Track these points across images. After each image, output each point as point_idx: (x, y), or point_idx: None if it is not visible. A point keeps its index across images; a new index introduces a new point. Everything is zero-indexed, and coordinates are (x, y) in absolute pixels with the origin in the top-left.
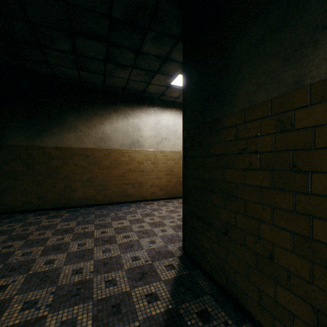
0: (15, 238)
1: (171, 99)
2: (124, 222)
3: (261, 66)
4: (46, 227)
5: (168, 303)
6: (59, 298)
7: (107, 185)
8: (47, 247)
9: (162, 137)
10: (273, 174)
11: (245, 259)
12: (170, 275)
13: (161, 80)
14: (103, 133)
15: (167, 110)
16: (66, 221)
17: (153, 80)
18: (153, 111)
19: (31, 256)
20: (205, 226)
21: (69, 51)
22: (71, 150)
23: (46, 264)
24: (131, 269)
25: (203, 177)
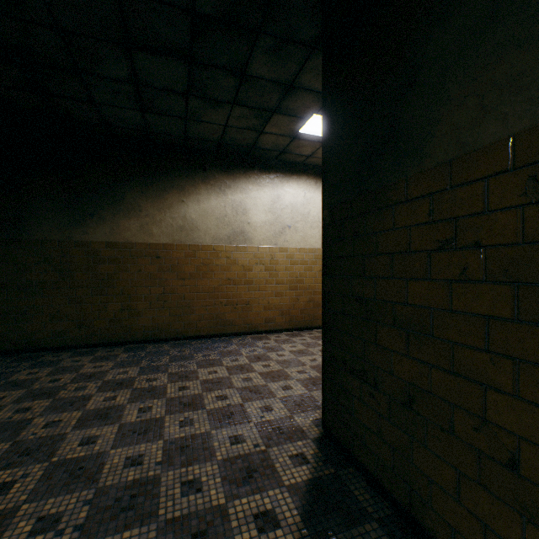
0: (36, 395)
1: (299, 160)
2: (218, 369)
3: (489, 70)
4: (88, 377)
5: (297, 535)
6: (98, 513)
7: (190, 306)
8: (86, 413)
9: (283, 224)
10: (519, 291)
11: (452, 460)
12: (300, 476)
13: (282, 126)
14: (184, 218)
15: (292, 178)
16: (122, 366)
17: (267, 127)
18: (267, 180)
19: (60, 428)
20: (366, 387)
21: (126, 78)
22: (131, 247)
23: (82, 445)
24: (229, 460)
25: (362, 295)
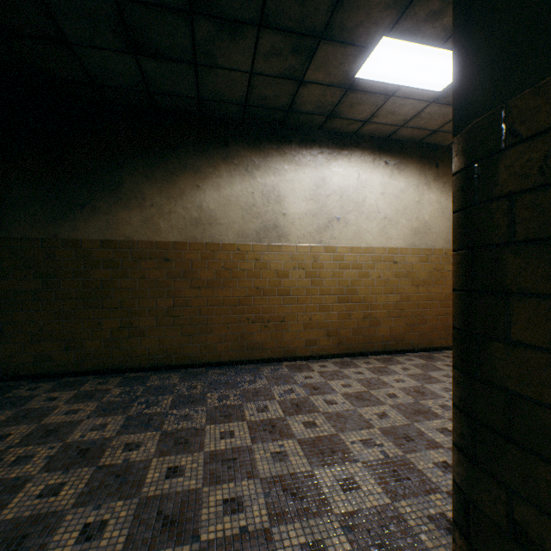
0: None
1: (351, 129)
2: (236, 429)
3: None
4: (48, 433)
5: None
6: None
7: (208, 324)
8: None
9: (329, 215)
10: None
11: None
12: None
13: (332, 67)
14: (200, 208)
15: (341, 155)
16: (103, 414)
17: (310, 70)
18: (309, 157)
19: None
20: None
21: None
22: (133, 247)
23: None
24: None
25: None
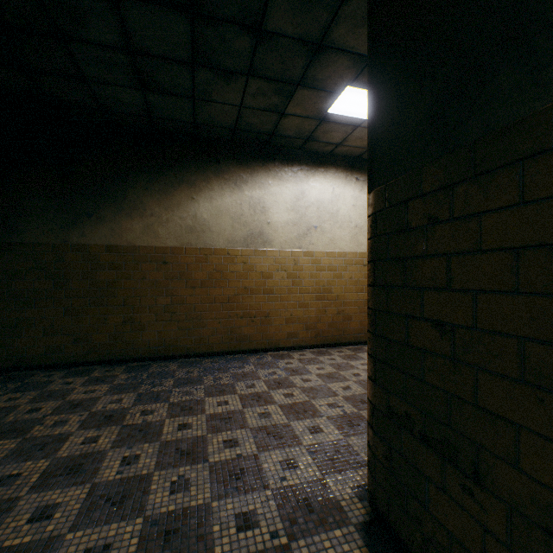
0: (4, 432)
1: (326, 149)
2: (230, 399)
3: None
4: (74, 406)
5: None
6: None
7: (201, 319)
8: (55, 463)
9: (308, 224)
10: None
11: None
12: None
13: (308, 105)
14: (195, 217)
15: (318, 171)
16: (117, 392)
17: (290, 106)
18: (290, 173)
19: (13, 488)
20: (454, 472)
21: (118, 43)
22: (135, 251)
23: (31, 522)
24: None
25: (445, 319)
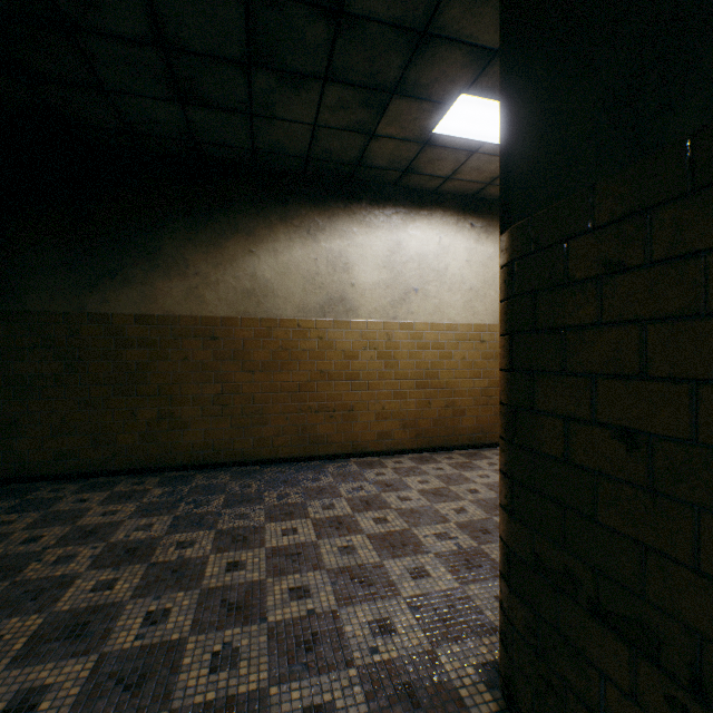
0: None
1: (431, 185)
2: (299, 526)
3: None
4: (87, 533)
5: None
6: None
7: (263, 413)
8: (51, 620)
9: (406, 286)
10: None
11: None
12: None
13: (407, 122)
14: (254, 277)
15: (420, 215)
16: (147, 514)
17: (382, 124)
18: (382, 217)
19: None
20: (655, 675)
21: (145, 36)
22: (173, 323)
23: None
24: None
25: (637, 424)
